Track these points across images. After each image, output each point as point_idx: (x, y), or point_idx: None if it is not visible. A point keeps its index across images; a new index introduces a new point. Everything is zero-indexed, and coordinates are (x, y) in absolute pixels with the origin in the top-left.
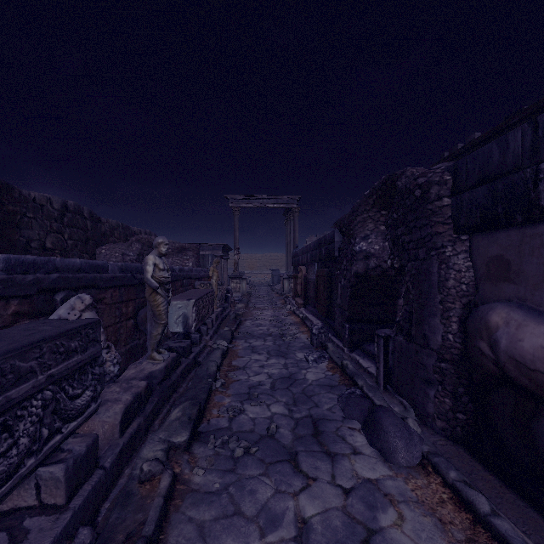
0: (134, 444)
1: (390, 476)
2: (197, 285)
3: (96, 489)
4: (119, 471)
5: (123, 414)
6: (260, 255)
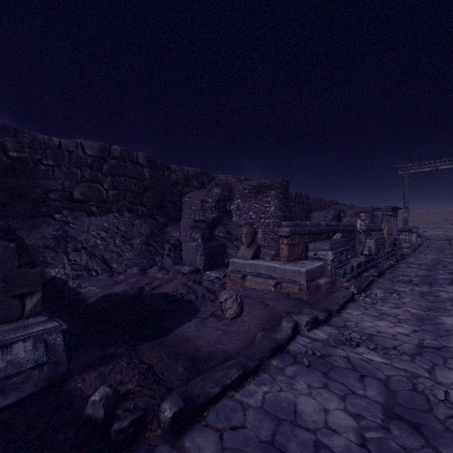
0: (359, 274)
1: (452, 291)
2: (372, 234)
3: (354, 275)
4: (357, 277)
5: (356, 265)
6: (439, 209)
